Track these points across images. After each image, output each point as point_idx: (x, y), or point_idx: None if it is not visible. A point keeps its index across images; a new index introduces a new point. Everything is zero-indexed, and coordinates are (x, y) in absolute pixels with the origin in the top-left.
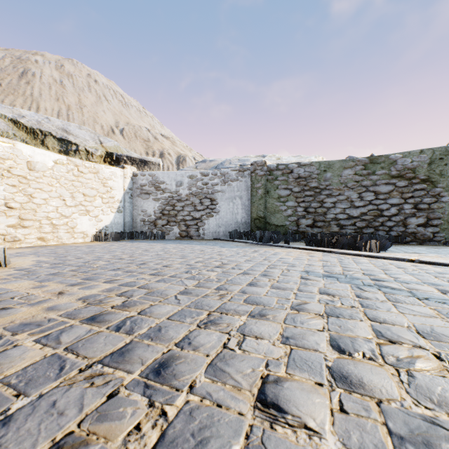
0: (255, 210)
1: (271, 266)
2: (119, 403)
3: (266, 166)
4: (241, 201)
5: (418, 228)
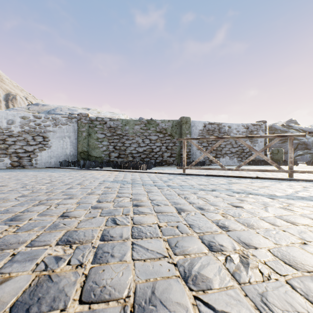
0: (80, 146)
1: (85, 180)
2: None
3: (89, 117)
4: (70, 140)
5: (167, 158)
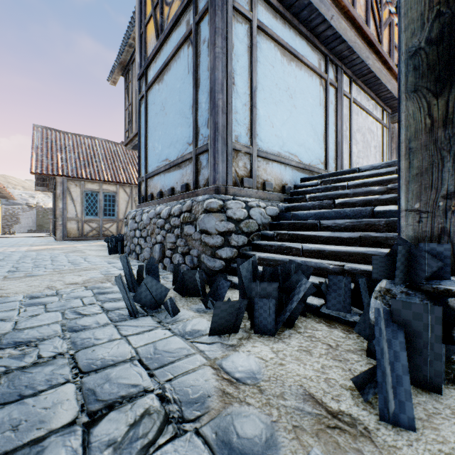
0: (39, 222)
1: None
2: None
3: (44, 208)
4: (32, 219)
5: None
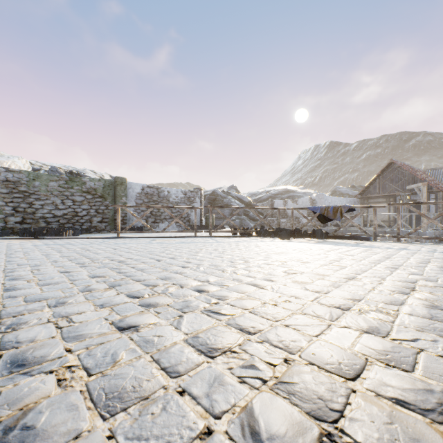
0: None
1: (10, 246)
2: (11, 259)
3: None
4: None
5: (98, 223)
